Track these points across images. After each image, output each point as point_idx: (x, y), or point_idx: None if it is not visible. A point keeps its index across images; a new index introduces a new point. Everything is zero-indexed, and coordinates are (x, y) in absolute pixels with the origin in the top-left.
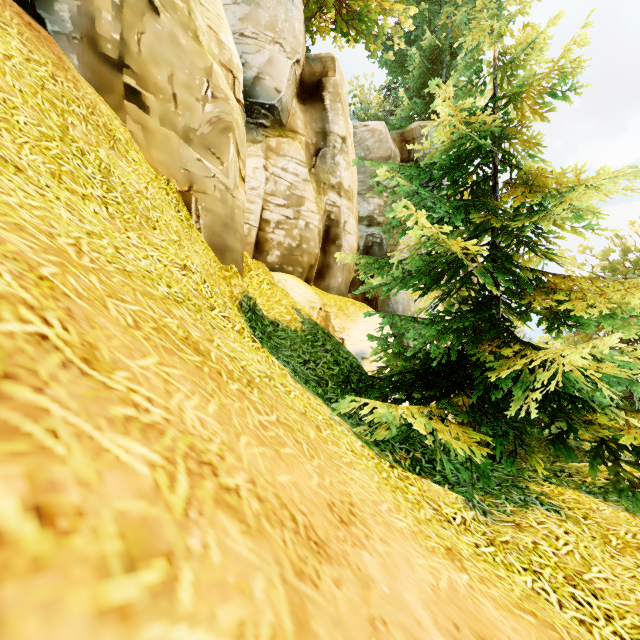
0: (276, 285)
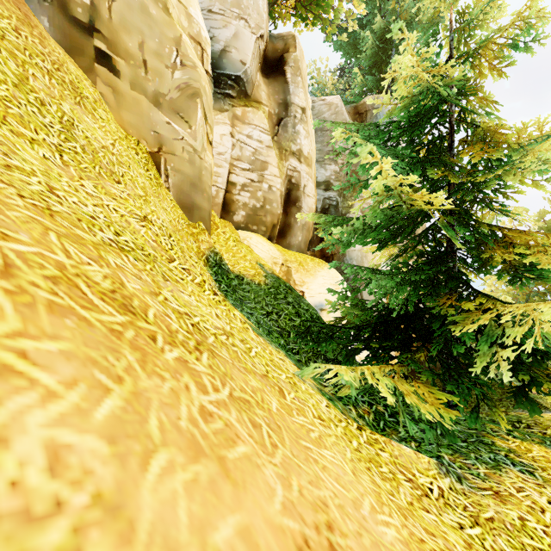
0: (242, 242)
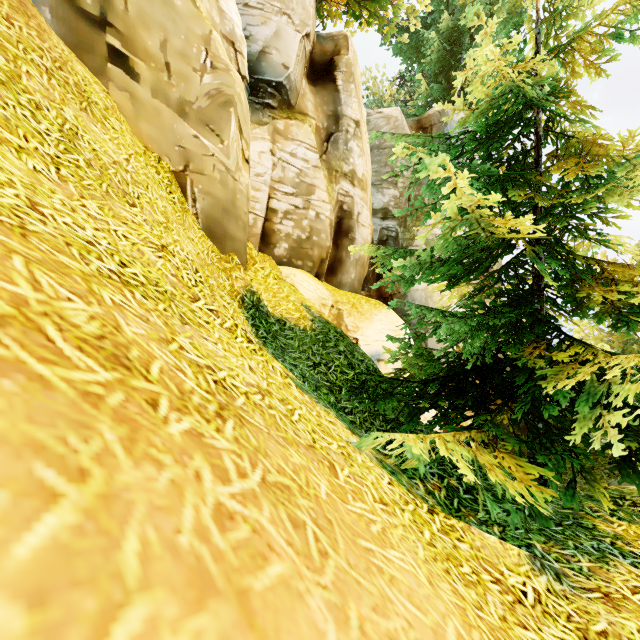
0: (284, 280)
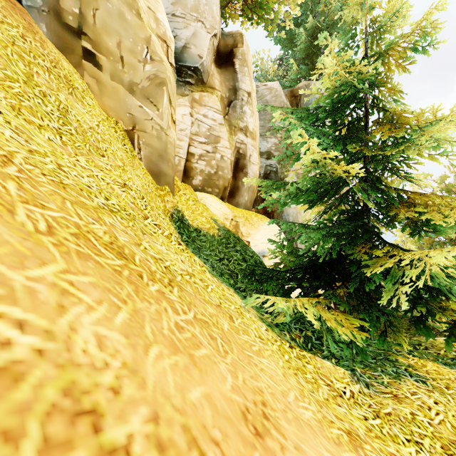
0: (199, 202)
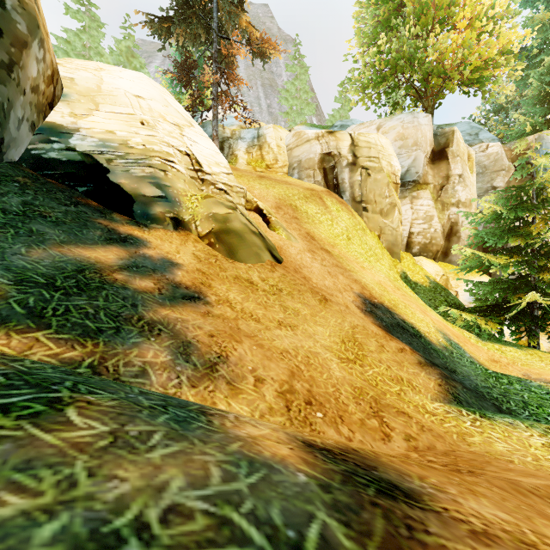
0: (416, 264)
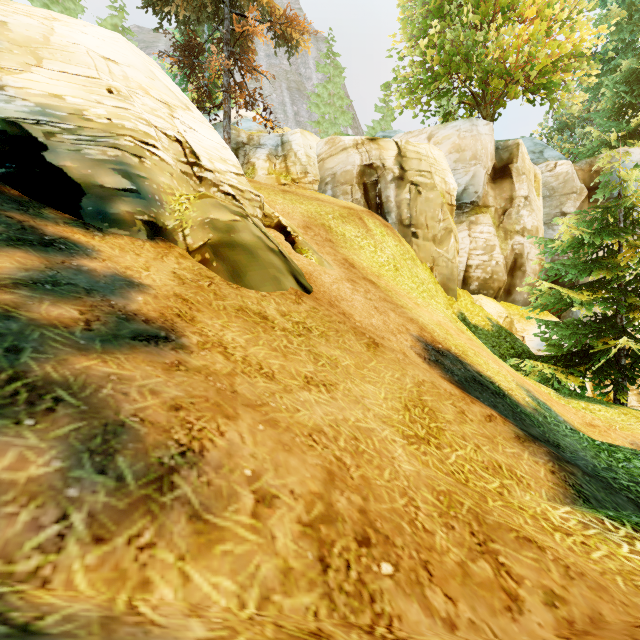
0: (475, 303)
